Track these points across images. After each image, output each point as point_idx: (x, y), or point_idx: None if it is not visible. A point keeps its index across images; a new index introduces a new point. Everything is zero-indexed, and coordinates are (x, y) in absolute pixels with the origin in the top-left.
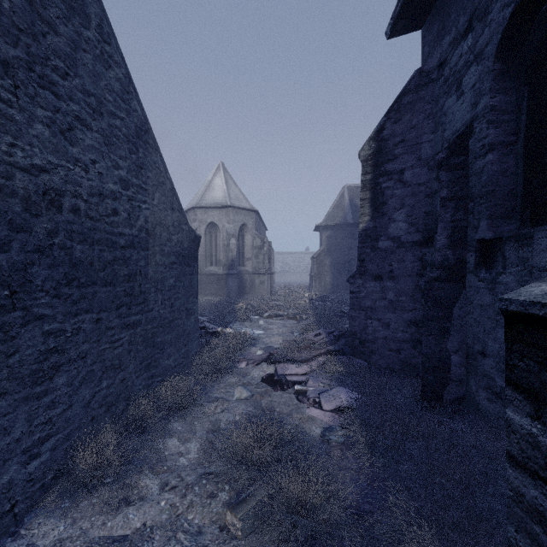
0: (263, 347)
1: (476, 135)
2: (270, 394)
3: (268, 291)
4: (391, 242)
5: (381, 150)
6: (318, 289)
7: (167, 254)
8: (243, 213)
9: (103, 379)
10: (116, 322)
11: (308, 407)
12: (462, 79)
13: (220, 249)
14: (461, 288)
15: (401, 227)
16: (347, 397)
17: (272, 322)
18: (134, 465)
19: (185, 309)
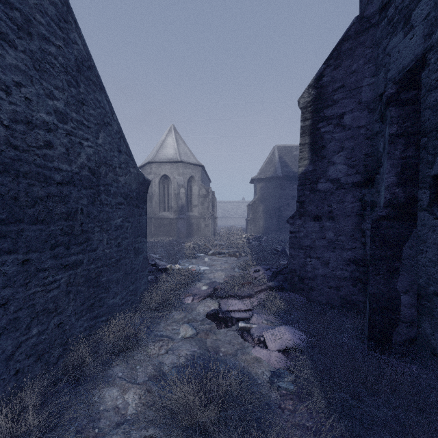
0: (208, 282)
1: (431, 66)
2: (215, 331)
3: (212, 232)
4: (331, 184)
5: (320, 97)
6: (253, 231)
7: (113, 194)
8: (191, 167)
9: (33, 326)
10: (51, 263)
11: (253, 346)
12: (412, 14)
13: (171, 197)
14: (412, 226)
15: (340, 169)
16: (293, 337)
17: (215, 259)
18: (60, 429)
19: (133, 249)
